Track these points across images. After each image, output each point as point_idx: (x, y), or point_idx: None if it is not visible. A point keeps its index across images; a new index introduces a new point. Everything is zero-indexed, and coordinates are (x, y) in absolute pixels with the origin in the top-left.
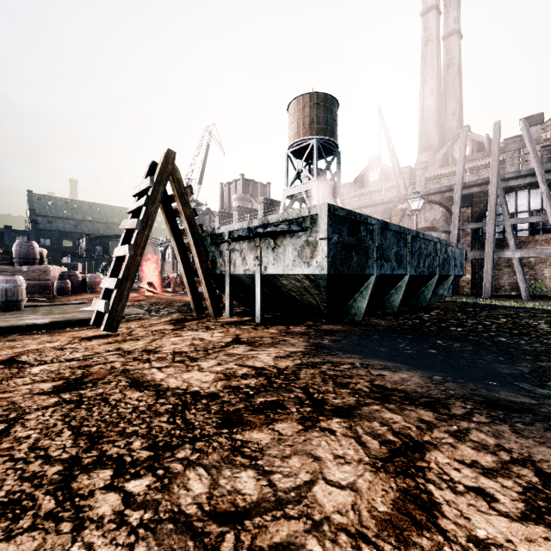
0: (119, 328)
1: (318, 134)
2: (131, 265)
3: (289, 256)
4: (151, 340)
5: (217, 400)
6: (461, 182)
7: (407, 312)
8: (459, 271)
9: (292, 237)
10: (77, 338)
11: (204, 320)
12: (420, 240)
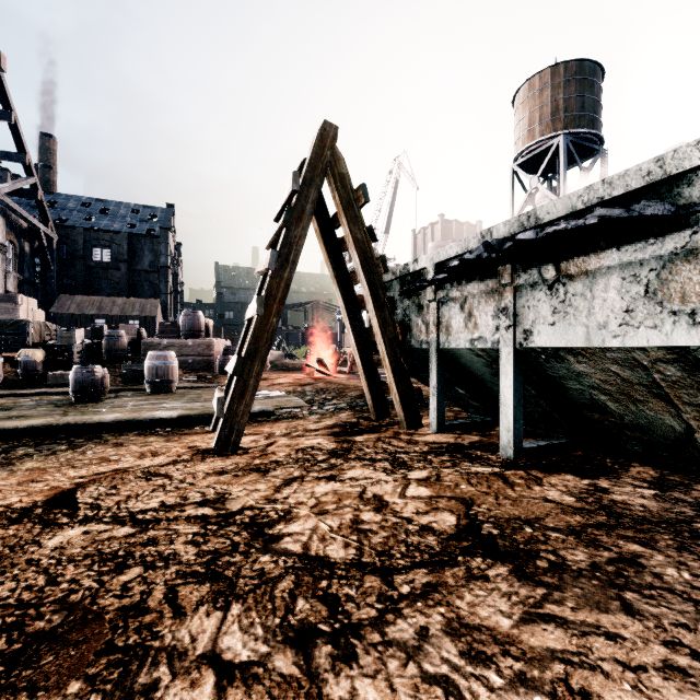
0: (257, 434)
1: (567, 127)
2: (260, 333)
3: (609, 298)
4: (283, 480)
5: None
6: None
7: None
8: None
9: (622, 244)
10: (191, 451)
11: (388, 434)
12: None
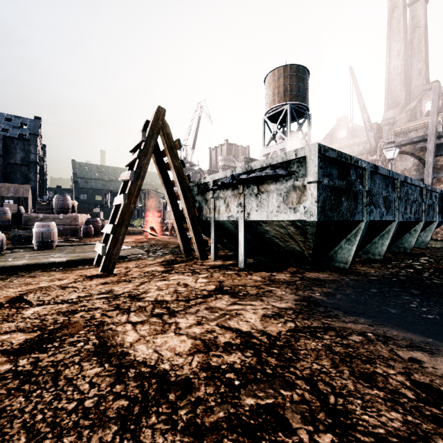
0: (119, 267)
1: (291, 100)
2: (125, 212)
3: (273, 202)
4: (140, 283)
5: (189, 397)
6: (434, 131)
7: (393, 259)
8: (442, 217)
9: (276, 182)
10: (82, 277)
11: (191, 263)
12: (407, 185)
